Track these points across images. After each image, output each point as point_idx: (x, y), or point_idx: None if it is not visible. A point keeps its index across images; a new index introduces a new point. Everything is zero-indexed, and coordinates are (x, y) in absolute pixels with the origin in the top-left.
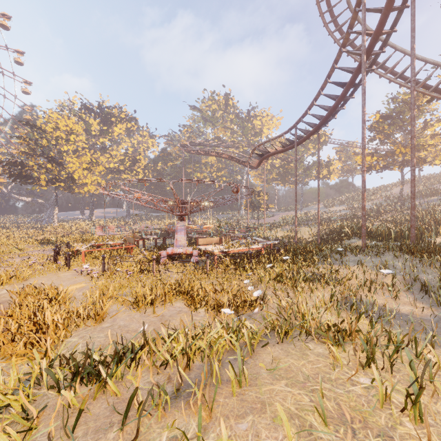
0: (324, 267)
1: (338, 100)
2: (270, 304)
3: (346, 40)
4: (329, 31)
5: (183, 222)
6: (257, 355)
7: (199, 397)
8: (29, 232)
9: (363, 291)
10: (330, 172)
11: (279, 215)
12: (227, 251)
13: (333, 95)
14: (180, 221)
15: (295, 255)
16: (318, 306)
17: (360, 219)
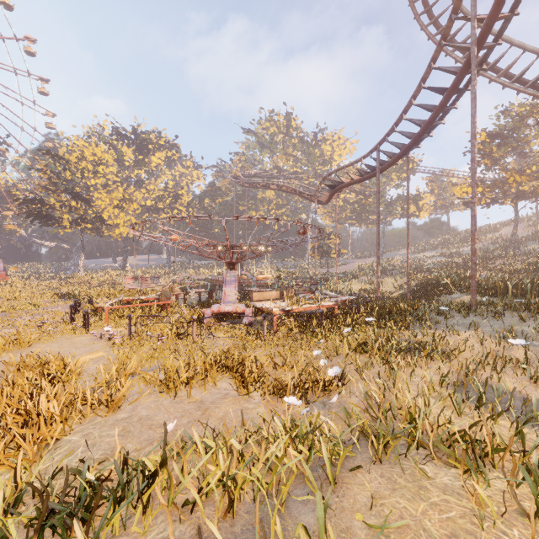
0: (423, 333)
1: (436, 112)
2: (351, 386)
3: (448, 30)
4: (422, 24)
5: (234, 271)
6: (343, 486)
7: None
8: (50, 283)
9: (484, 370)
10: (419, 208)
11: (354, 262)
12: (290, 310)
13: (428, 105)
14: (230, 270)
15: (380, 316)
16: (428, 396)
17: (461, 268)
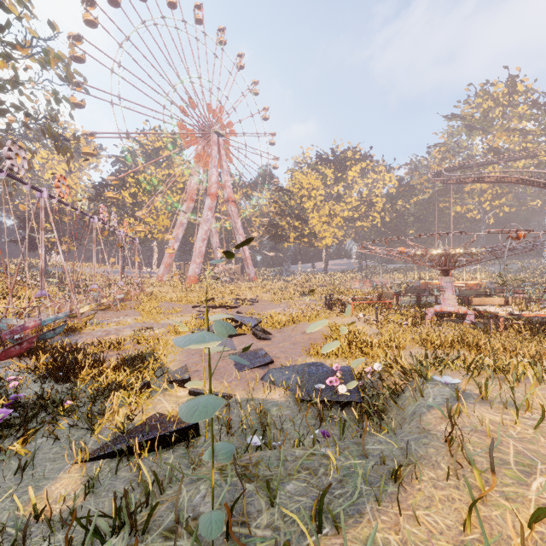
0: None
1: None
2: None
3: None
4: None
5: (448, 277)
6: None
7: (510, 374)
8: (281, 284)
9: None
10: None
11: None
12: (518, 314)
13: None
14: (444, 276)
15: None
16: None
17: None
